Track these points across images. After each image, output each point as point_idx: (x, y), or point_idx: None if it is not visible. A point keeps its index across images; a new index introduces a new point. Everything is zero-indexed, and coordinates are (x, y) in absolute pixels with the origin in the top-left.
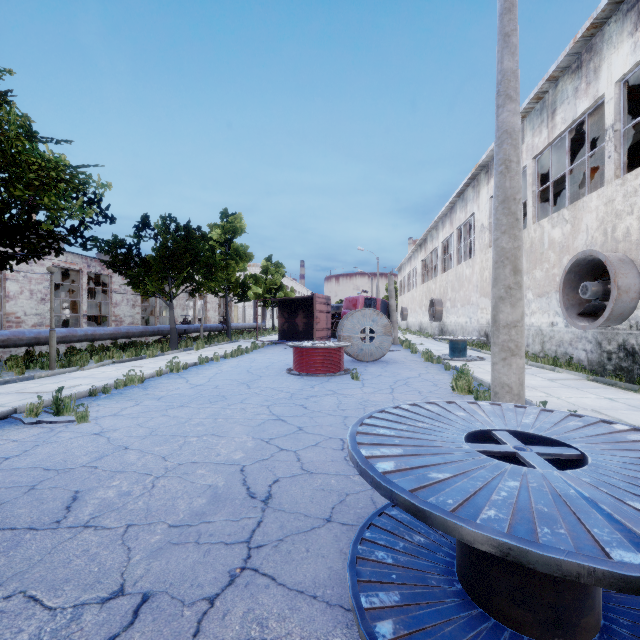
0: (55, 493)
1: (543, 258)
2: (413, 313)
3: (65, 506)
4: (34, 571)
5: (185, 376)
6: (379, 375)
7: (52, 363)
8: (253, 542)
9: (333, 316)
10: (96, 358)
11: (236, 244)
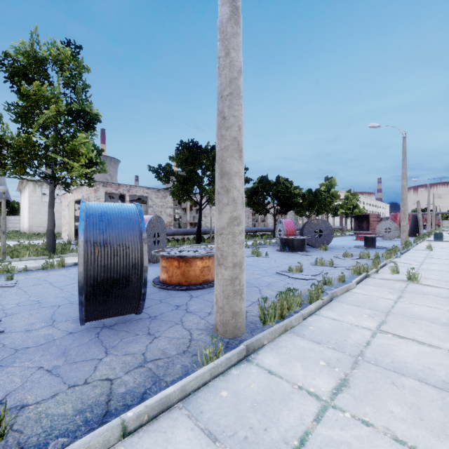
0: None
1: None
2: None
3: None
4: None
5: None
6: (385, 241)
7: None
8: (344, 246)
9: None
10: None
11: (332, 191)
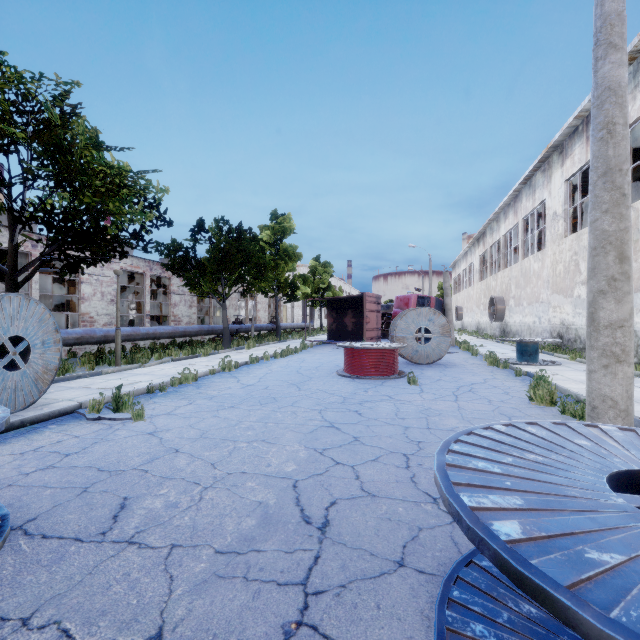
0: (105, 498)
1: (638, 246)
2: (469, 312)
3: (112, 515)
4: (72, 595)
5: (236, 375)
6: (438, 379)
7: (118, 360)
8: (310, 585)
9: (383, 316)
10: (156, 356)
11: (285, 244)
